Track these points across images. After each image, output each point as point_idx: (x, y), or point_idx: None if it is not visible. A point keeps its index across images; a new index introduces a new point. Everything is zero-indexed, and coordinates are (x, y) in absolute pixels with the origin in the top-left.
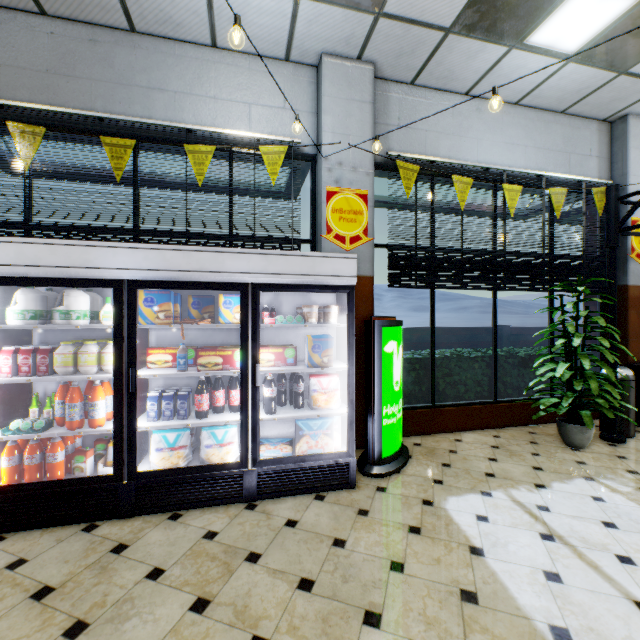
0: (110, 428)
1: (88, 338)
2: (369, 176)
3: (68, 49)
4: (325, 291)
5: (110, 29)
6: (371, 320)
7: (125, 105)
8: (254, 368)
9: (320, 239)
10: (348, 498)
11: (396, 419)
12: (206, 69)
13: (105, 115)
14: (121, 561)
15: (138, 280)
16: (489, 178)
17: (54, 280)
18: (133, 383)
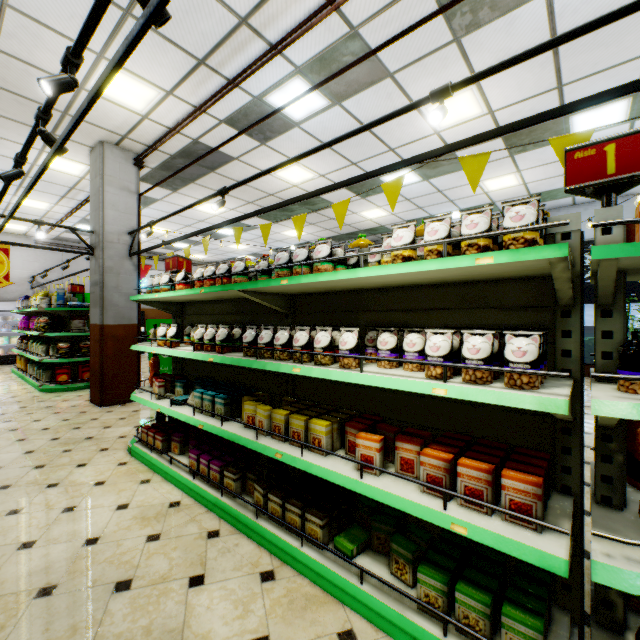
0: None
1: None
2: None
3: None
4: None
5: None
6: None
7: None
8: None
9: None
10: None
11: None
12: None
13: None
14: None
15: None
16: None
17: None
18: None
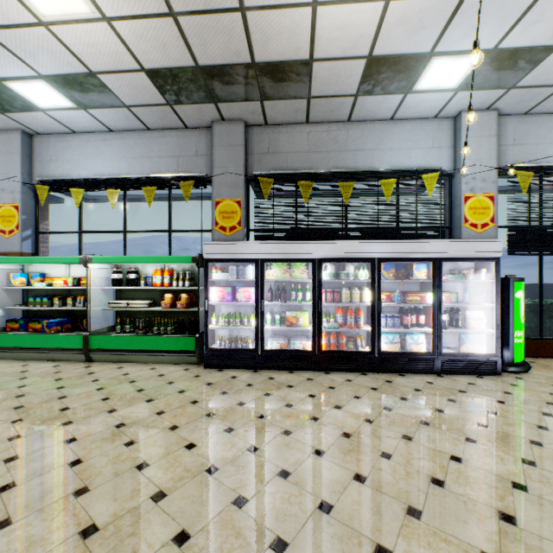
0: (367, 329)
1: (338, 286)
2: (494, 183)
3: (316, 138)
4: (480, 261)
5: (336, 123)
6: (506, 277)
7: (343, 162)
8: (440, 303)
9: (459, 227)
10: (498, 379)
11: (521, 340)
12: (385, 133)
13: (337, 170)
14: (395, 385)
15: (382, 258)
16: None
17: (346, 259)
18: (380, 308)
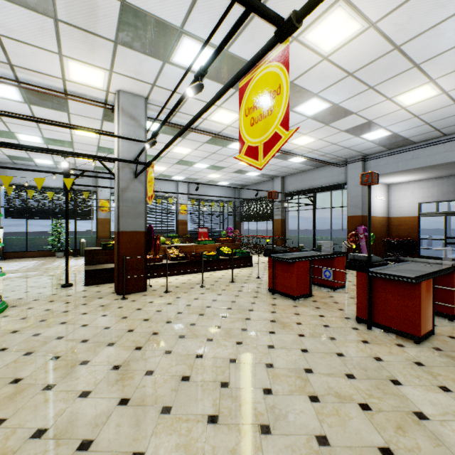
0: None
1: None
2: None
3: None
4: None
5: None
6: None
7: None
8: None
9: None
10: None
11: None
12: None
13: None
14: None
15: None
16: (49, 188)
17: None
18: None
